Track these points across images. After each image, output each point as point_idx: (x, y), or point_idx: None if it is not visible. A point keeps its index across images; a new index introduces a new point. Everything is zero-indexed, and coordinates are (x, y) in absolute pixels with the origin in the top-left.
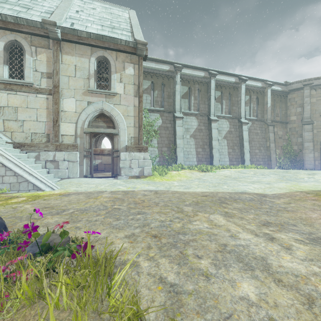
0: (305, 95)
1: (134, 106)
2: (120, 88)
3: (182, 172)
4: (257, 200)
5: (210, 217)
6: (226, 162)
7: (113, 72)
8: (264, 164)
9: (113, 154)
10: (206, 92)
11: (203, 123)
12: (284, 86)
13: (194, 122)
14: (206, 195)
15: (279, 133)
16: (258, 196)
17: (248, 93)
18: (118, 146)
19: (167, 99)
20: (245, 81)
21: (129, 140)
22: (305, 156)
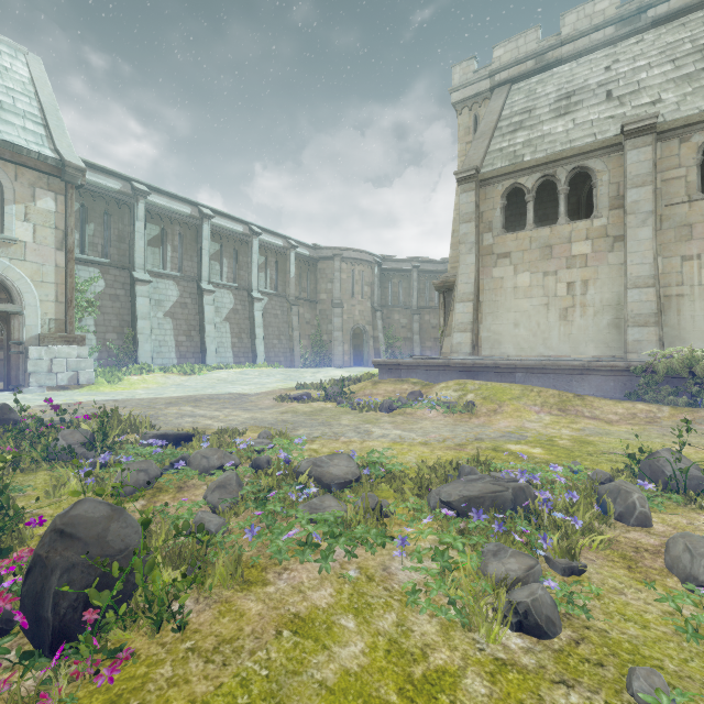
0: (336, 268)
1: (56, 265)
2: (25, 231)
3: (150, 376)
4: (235, 398)
5: (181, 408)
6: (229, 358)
7: (9, 202)
8: (286, 361)
9: (10, 349)
10: (196, 241)
11: (189, 293)
12: (313, 250)
13: (173, 291)
14: (182, 398)
15: (306, 316)
16: (240, 395)
17: (263, 253)
18: (22, 334)
19: (118, 242)
20: (258, 234)
21: (45, 324)
22: (334, 349)
